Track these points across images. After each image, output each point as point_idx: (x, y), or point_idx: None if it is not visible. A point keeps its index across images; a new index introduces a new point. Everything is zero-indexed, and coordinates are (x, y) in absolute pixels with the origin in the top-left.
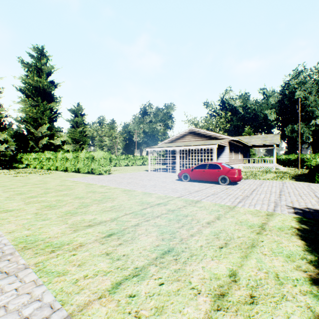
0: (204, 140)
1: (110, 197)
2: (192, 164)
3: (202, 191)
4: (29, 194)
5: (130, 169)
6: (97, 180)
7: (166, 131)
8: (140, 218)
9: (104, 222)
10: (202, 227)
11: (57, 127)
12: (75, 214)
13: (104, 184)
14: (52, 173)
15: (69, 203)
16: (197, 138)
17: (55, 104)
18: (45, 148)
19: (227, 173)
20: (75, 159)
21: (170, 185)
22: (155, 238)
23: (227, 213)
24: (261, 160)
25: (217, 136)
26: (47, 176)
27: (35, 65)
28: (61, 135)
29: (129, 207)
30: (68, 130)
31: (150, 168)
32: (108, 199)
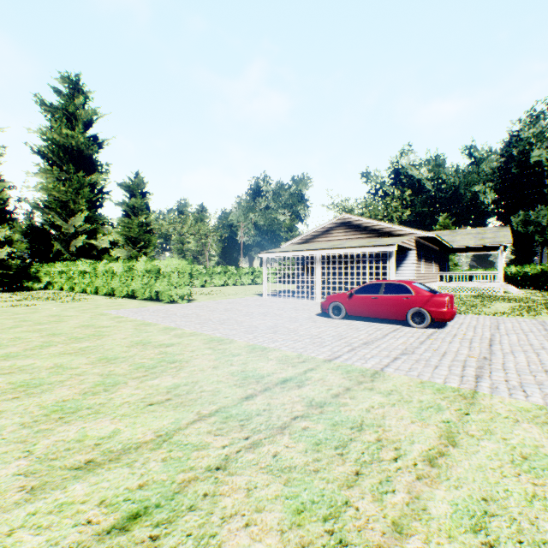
0: (367, 238)
1: (175, 359)
2: (345, 283)
3: (378, 342)
4: (8, 348)
5: (229, 292)
6: (162, 314)
7: (294, 223)
8: (234, 435)
9: (133, 451)
10: (419, 479)
11: (103, 218)
12: (70, 413)
13: (174, 323)
14: (85, 299)
15: (76, 375)
16: (354, 235)
17: (99, 177)
18: (81, 254)
19: (426, 304)
20: (127, 274)
21: (306, 327)
22: (275, 544)
23: (466, 416)
24: (471, 276)
25: (392, 231)
26: (72, 306)
27: (64, 107)
28: (110, 231)
29: (213, 392)
30: (117, 222)
31: (266, 290)
32: (170, 365)
